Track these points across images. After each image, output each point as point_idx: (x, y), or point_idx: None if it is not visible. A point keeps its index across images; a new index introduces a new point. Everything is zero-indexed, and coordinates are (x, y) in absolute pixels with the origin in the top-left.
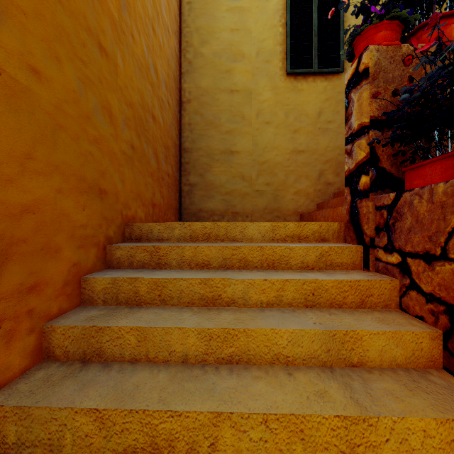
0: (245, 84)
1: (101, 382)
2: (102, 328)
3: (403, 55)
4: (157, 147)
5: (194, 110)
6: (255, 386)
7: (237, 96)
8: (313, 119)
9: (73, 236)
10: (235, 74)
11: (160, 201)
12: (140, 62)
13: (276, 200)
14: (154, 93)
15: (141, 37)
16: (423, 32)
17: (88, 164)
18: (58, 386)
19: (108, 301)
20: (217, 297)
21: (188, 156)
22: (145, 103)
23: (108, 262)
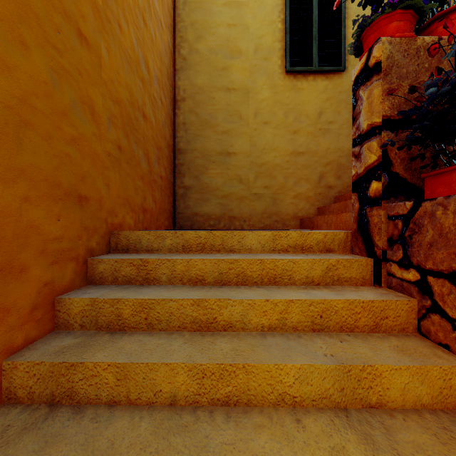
0: (242, 82)
1: (68, 437)
2: (74, 364)
3: (418, 48)
4: (148, 148)
5: (188, 109)
6: (256, 440)
7: (235, 94)
8: (313, 119)
9: (44, 251)
10: (232, 71)
11: (152, 206)
12: (128, 54)
13: (275, 204)
14: (145, 90)
15: (130, 27)
16: (439, 23)
17: (64, 168)
18: (13, 445)
19: (86, 326)
20: (212, 320)
21: (182, 157)
22: (135, 100)
23: (90, 278)
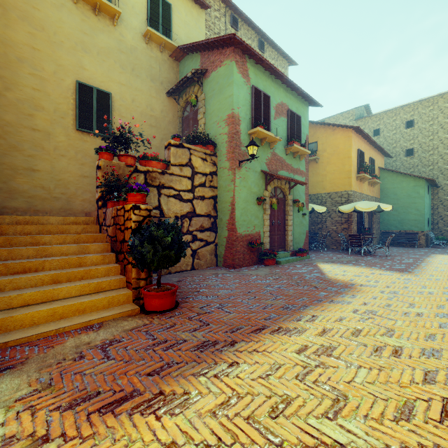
0: (45, 127)
1: None
2: None
3: (113, 164)
4: None
5: None
6: (55, 258)
7: (39, 133)
8: (94, 159)
9: None
10: (37, 118)
11: None
12: None
13: (69, 204)
14: None
15: None
16: (121, 157)
17: None
18: None
19: None
20: (38, 242)
21: None
22: None
23: None
